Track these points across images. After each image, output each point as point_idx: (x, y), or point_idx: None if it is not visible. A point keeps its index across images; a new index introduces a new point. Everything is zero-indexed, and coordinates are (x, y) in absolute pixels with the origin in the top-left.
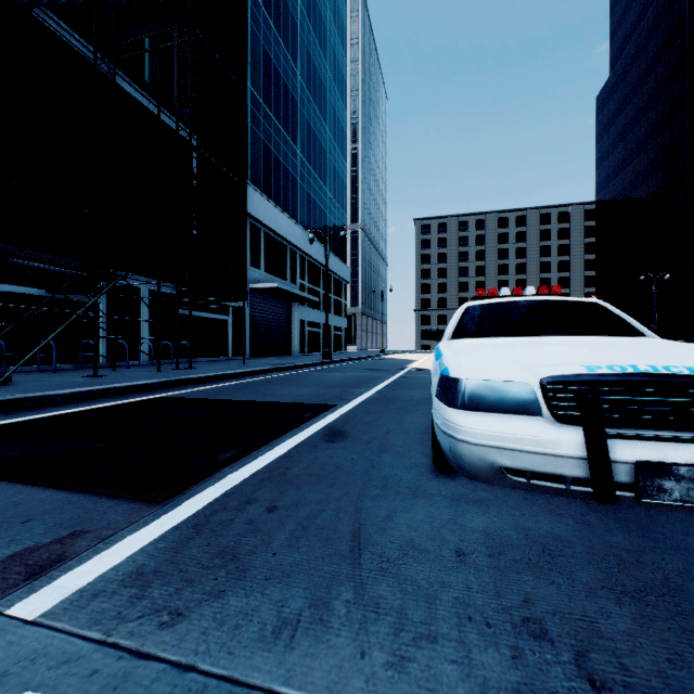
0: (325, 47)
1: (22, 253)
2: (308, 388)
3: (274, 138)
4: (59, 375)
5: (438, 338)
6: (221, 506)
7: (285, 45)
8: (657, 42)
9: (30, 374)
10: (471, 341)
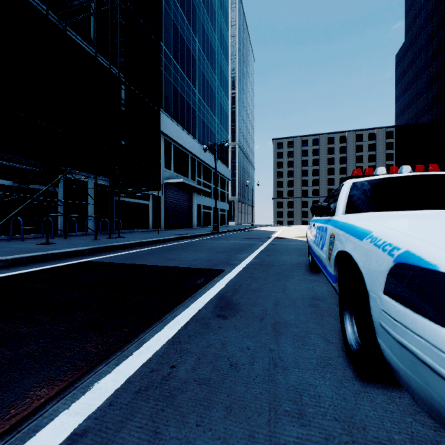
0: (214, 23)
1: None
2: (202, 253)
3: (180, 82)
4: (22, 243)
5: (329, 213)
6: None
7: (188, 20)
8: (439, 16)
9: (3, 242)
10: (384, 214)
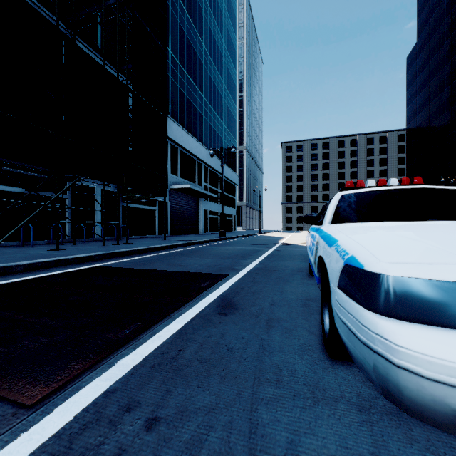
0: (221, 26)
1: (10, 163)
2: (208, 259)
3: (187, 87)
4: (33, 248)
5: (318, 223)
6: (95, 416)
7: (194, 24)
8: (452, 16)
9: (15, 248)
10: (357, 225)
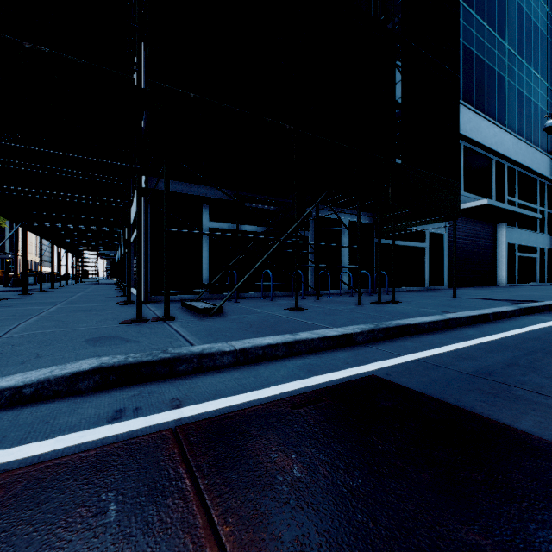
0: None
1: (252, 197)
2: None
3: (476, 38)
4: (270, 304)
5: None
6: None
7: None
8: None
9: (254, 301)
10: None
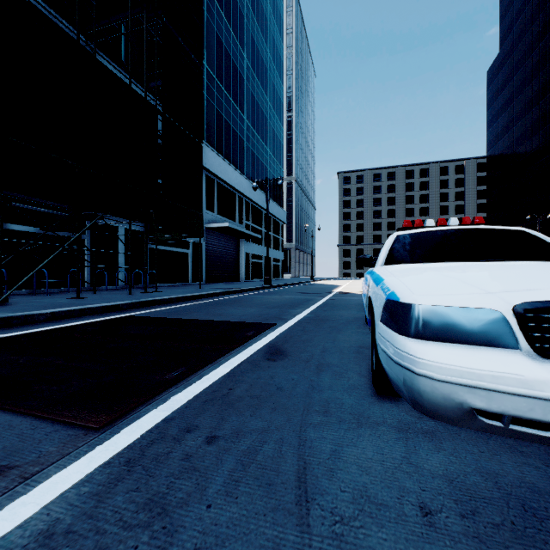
0: (266, 34)
1: (21, 198)
2: (252, 309)
3: (225, 107)
4: (49, 297)
5: (371, 265)
6: (160, 435)
7: (234, 32)
8: (540, 23)
9: (27, 296)
10: (407, 266)
